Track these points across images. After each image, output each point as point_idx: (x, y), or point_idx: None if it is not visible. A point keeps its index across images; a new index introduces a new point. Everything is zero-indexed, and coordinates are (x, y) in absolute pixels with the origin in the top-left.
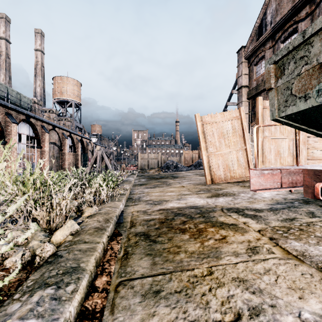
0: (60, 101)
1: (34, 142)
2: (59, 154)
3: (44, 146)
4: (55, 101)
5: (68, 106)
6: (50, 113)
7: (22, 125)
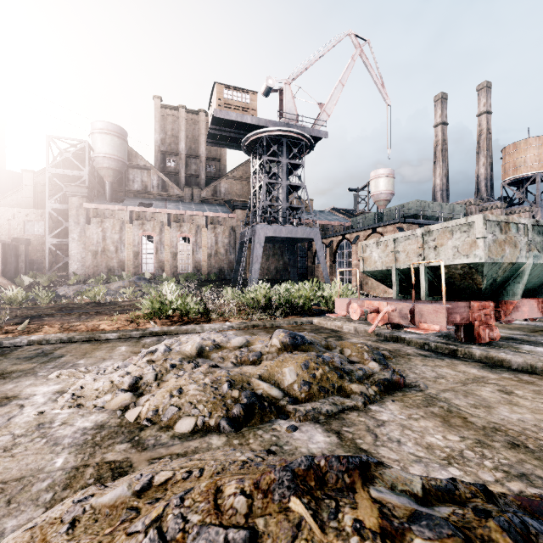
0: (513, 181)
1: None
2: None
3: None
4: (505, 185)
5: (530, 184)
6: (492, 210)
7: None
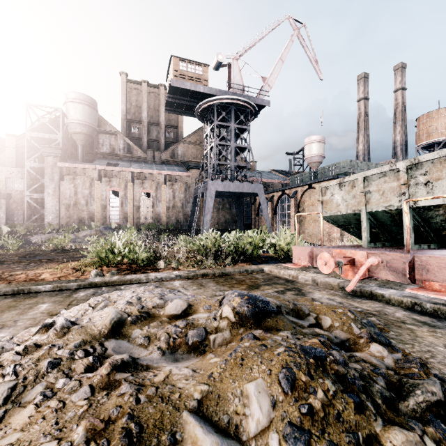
0: (426, 146)
1: None
2: None
3: None
4: (419, 149)
5: (440, 148)
6: None
7: None
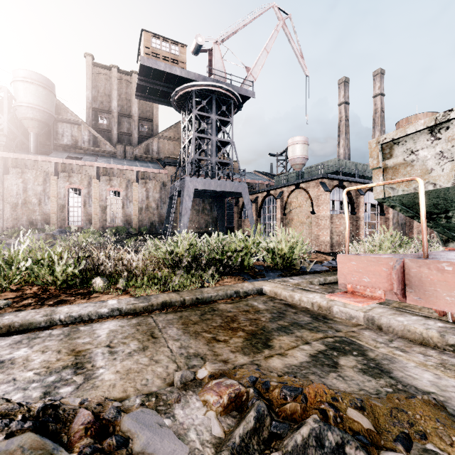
0: None
1: (377, 209)
2: (404, 221)
3: (387, 212)
4: None
5: None
6: None
7: (367, 194)
